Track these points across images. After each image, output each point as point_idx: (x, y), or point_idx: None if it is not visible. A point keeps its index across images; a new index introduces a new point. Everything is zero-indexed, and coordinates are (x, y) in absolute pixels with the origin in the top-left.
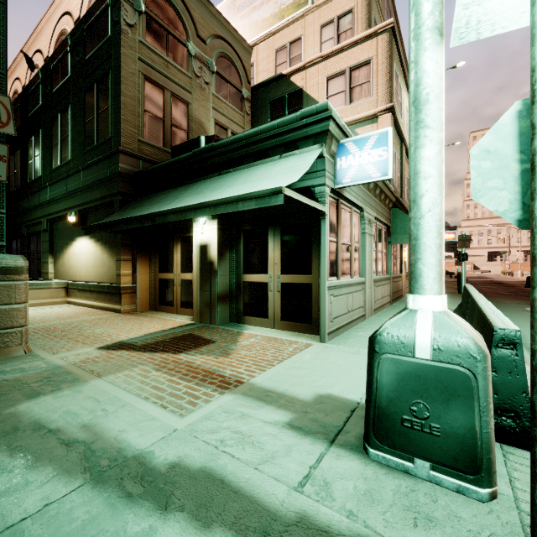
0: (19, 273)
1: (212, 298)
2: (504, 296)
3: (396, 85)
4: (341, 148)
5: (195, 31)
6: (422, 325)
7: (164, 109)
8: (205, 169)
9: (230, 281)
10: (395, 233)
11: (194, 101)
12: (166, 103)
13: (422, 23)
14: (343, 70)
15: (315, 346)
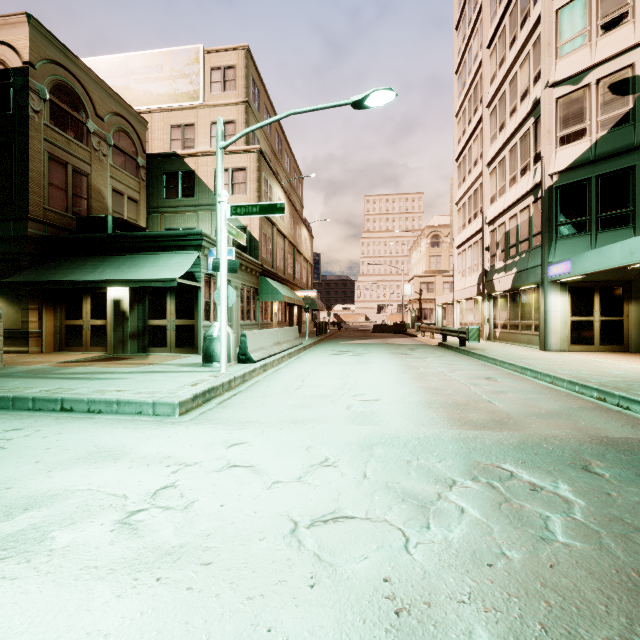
0: (1, 318)
1: (125, 336)
2: (345, 337)
3: (265, 187)
4: (211, 252)
5: (94, 111)
6: (216, 329)
7: (66, 180)
8: (120, 248)
9: (138, 325)
10: (262, 293)
11: (93, 171)
12: (68, 175)
13: (218, 248)
14: (227, 169)
15: (195, 356)
